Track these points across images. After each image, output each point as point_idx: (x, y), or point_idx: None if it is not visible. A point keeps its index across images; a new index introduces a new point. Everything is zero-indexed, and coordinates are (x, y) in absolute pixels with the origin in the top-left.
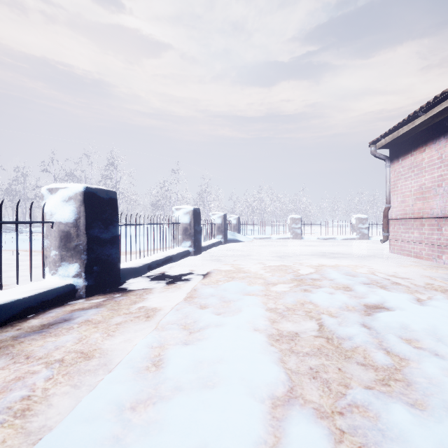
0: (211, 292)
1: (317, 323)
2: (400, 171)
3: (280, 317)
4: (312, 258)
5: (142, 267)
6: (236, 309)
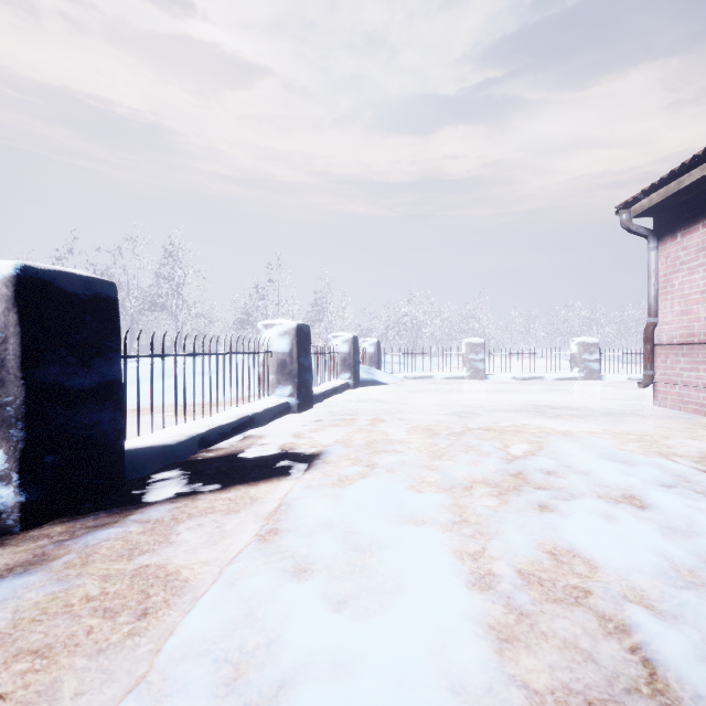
0: (325, 517)
1: (630, 649)
2: (679, 257)
3: (512, 616)
4: (519, 418)
5: (185, 443)
6: (387, 581)
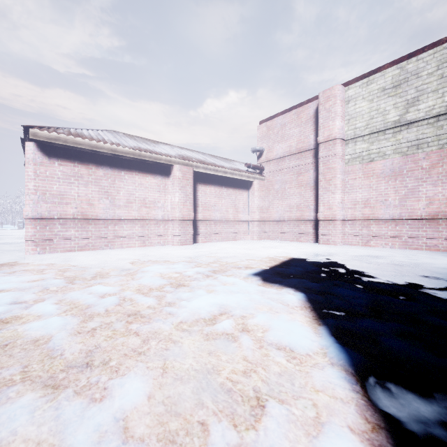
0: None
1: None
2: None
3: None
4: (8, 231)
5: None
6: None
